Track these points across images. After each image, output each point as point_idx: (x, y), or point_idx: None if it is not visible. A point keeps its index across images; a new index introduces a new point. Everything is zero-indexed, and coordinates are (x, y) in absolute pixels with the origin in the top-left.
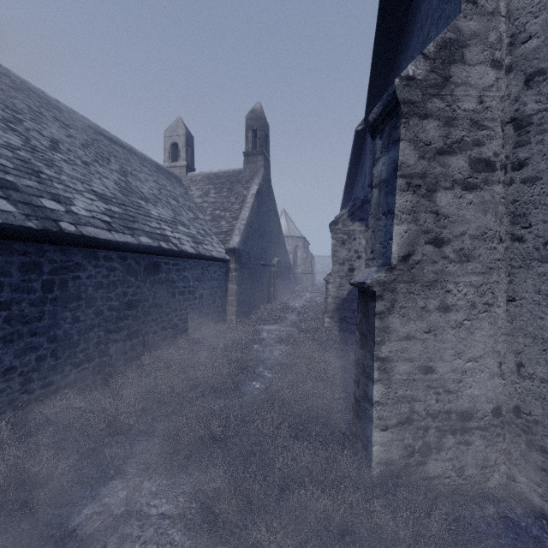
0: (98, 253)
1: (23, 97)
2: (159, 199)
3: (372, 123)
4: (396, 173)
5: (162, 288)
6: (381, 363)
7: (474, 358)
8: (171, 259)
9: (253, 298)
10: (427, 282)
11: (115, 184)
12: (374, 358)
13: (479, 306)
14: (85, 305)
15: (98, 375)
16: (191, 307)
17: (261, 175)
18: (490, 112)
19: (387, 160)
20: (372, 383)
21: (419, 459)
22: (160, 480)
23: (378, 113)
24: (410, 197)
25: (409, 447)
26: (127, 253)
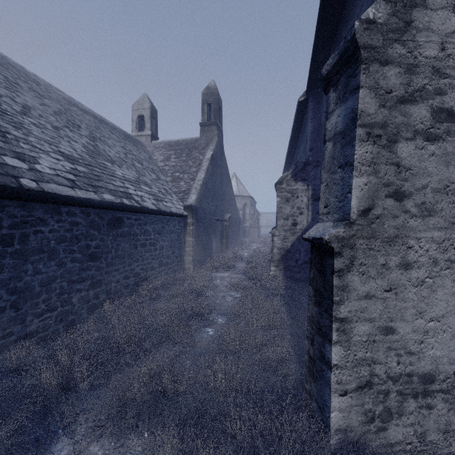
0: (60, 209)
1: (1, 69)
2: (125, 162)
3: (325, 76)
4: (355, 122)
5: (124, 240)
6: (340, 324)
7: (436, 317)
8: (133, 214)
9: (208, 248)
10: (388, 238)
11: (83, 147)
12: (332, 318)
13: (441, 263)
14: (47, 257)
15: (60, 323)
16: (152, 258)
17: (215, 142)
18: (452, 60)
19: (343, 111)
20: (330, 344)
21: (380, 425)
22: (108, 442)
23: (332, 64)
24: (370, 148)
25: (369, 412)
26: (90, 209)
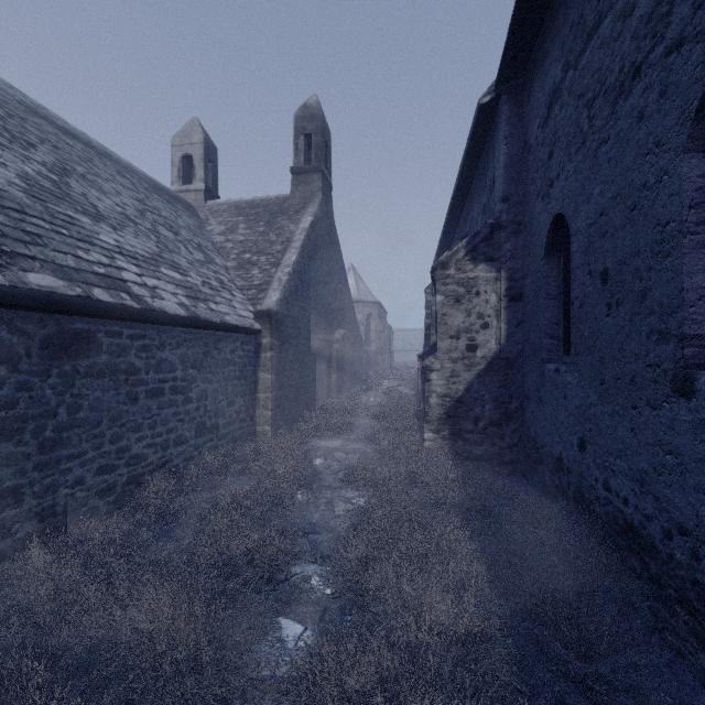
0: None
1: None
2: (134, 223)
3: None
4: None
5: (99, 385)
6: None
7: None
8: (128, 325)
9: (305, 392)
10: None
11: (19, 177)
12: None
13: None
14: None
15: None
16: (178, 419)
17: (318, 202)
18: None
19: None
20: None
21: None
22: None
23: None
24: None
25: None
26: None
